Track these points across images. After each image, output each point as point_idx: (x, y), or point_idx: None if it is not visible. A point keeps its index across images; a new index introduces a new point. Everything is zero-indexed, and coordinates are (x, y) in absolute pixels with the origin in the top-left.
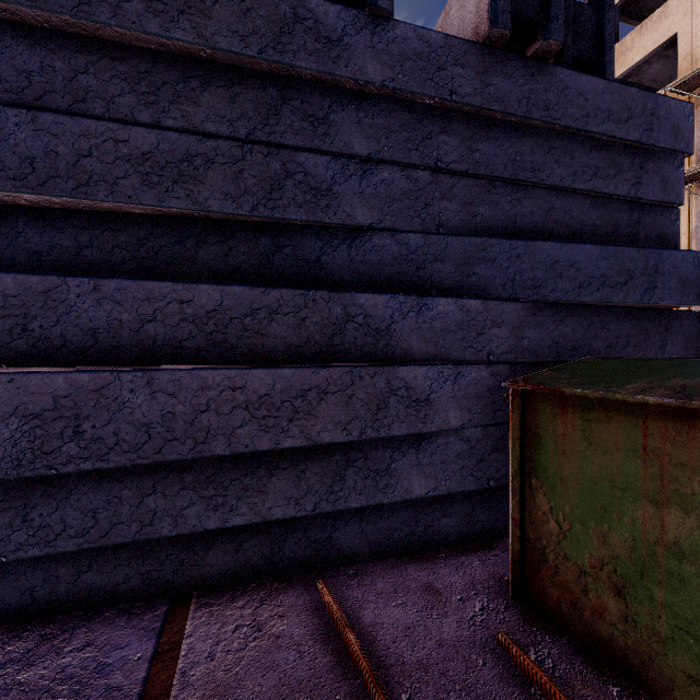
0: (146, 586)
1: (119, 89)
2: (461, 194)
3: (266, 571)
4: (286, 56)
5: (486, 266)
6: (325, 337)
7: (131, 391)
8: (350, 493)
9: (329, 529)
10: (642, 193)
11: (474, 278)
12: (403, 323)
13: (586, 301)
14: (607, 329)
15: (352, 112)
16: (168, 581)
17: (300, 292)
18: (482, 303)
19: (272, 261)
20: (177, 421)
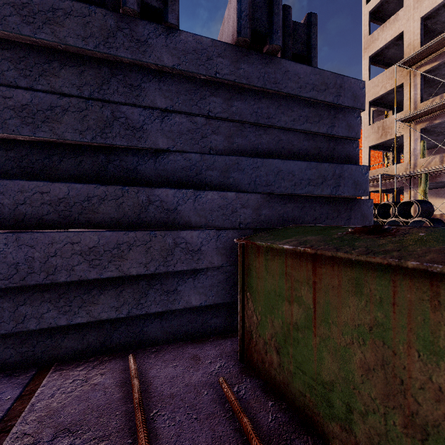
0: (24, 360)
1: (7, 66)
2: (224, 131)
3: (101, 350)
4: (111, 50)
5: (238, 173)
6: (135, 213)
7: (5, 244)
8: (151, 304)
9: (141, 326)
10: (335, 131)
11: (231, 180)
12: (185, 205)
13: (299, 193)
14: (314, 209)
15: (156, 82)
16: (38, 357)
17: (119, 187)
18: (235, 194)
19: (107, 169)
20: (35, 262)
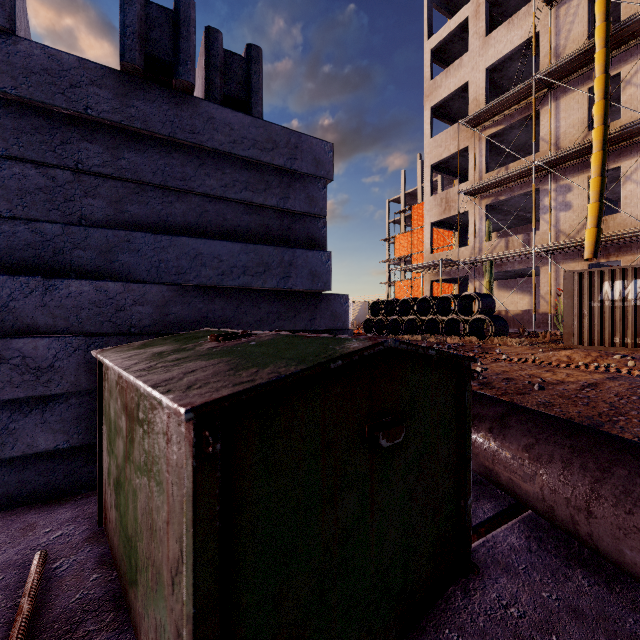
0: None
1: None
2: (107, 193)
3: None
4: None
5: (130, 254)
6: None
7: None
8: None
9: None
10: (290, 205)
11: (117, 264)
12: (25, 301)
13: (229, 285)
14: (258, 307)
15: None
16: None
17: None
18: (123, 285)
19: None
20: None
